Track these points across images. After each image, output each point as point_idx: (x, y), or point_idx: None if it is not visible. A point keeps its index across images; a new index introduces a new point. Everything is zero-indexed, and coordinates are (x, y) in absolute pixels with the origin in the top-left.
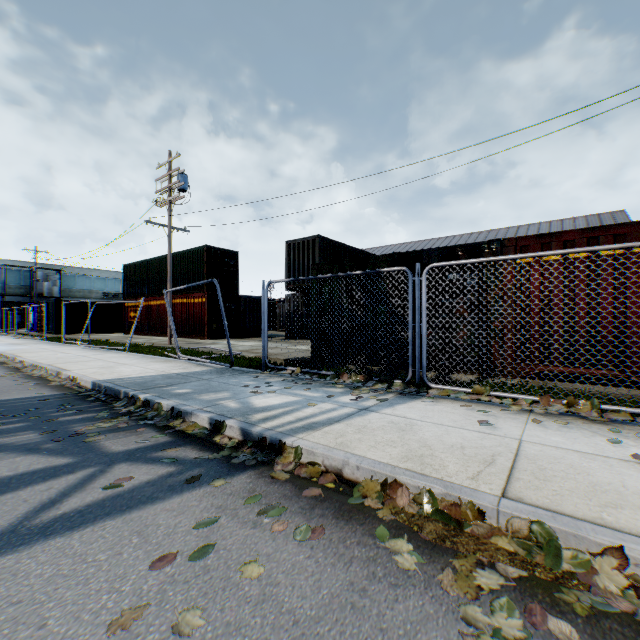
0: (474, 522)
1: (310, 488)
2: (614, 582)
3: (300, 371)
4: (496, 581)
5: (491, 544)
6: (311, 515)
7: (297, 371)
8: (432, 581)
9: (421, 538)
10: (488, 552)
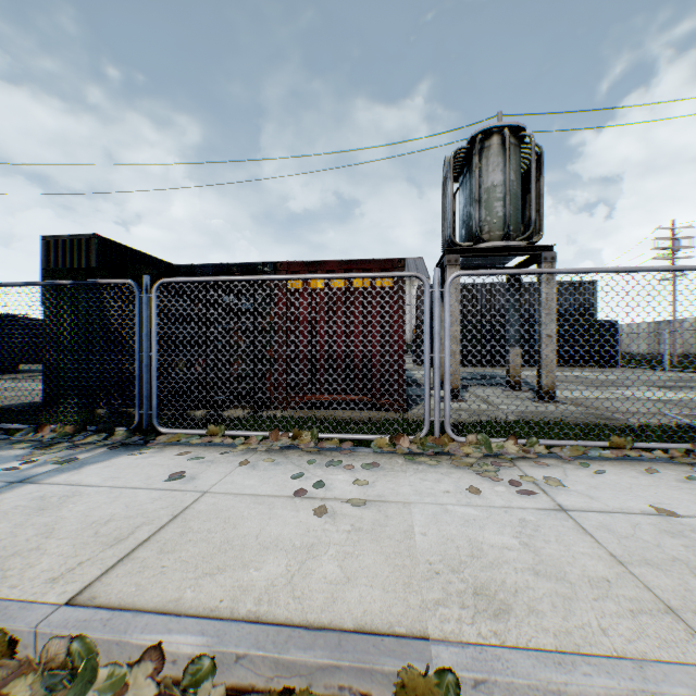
0: (1, 662)
1: None
2: None
3: None
4: None
5: None
6: None
7: None
8: None
9: None
10: None
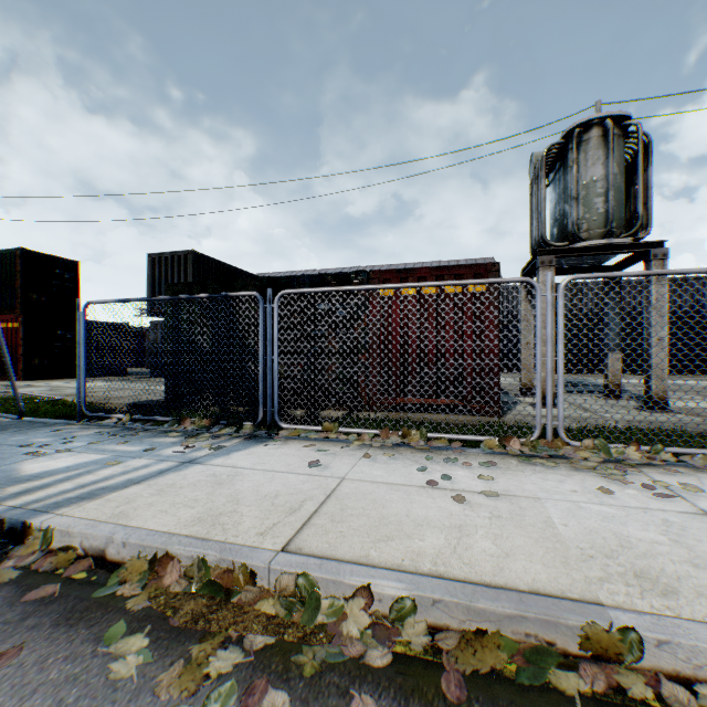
0: (245, 588)
1: (44, 586)
2: (359, 624)
3: (130, 419)
4: (232, 661)
5: (253, 611)
6: (15, 631)
7: (126, 419)
8: (146, 687)
9: (169, 625)
10: (244, 623)
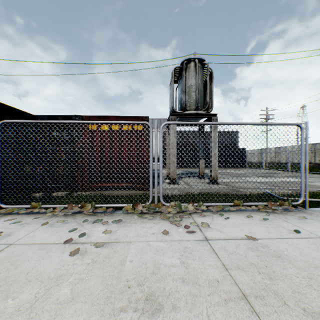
0: None
1: None
2: None
3: None
4: None
5: None
6: None
7: None
8: None
9: None
10: None
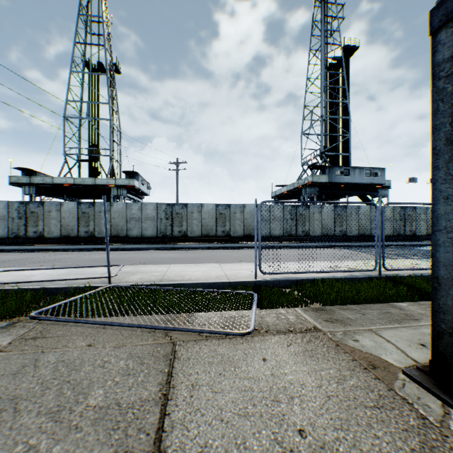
0: None
1: None
2: None
3: None
4: None
5: None
6: None
7: None
8: None
9: None
10: None
